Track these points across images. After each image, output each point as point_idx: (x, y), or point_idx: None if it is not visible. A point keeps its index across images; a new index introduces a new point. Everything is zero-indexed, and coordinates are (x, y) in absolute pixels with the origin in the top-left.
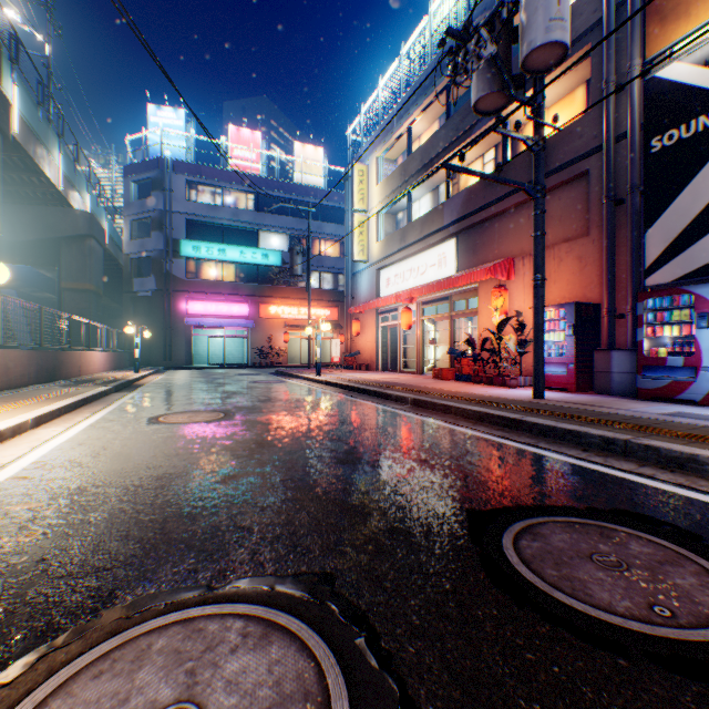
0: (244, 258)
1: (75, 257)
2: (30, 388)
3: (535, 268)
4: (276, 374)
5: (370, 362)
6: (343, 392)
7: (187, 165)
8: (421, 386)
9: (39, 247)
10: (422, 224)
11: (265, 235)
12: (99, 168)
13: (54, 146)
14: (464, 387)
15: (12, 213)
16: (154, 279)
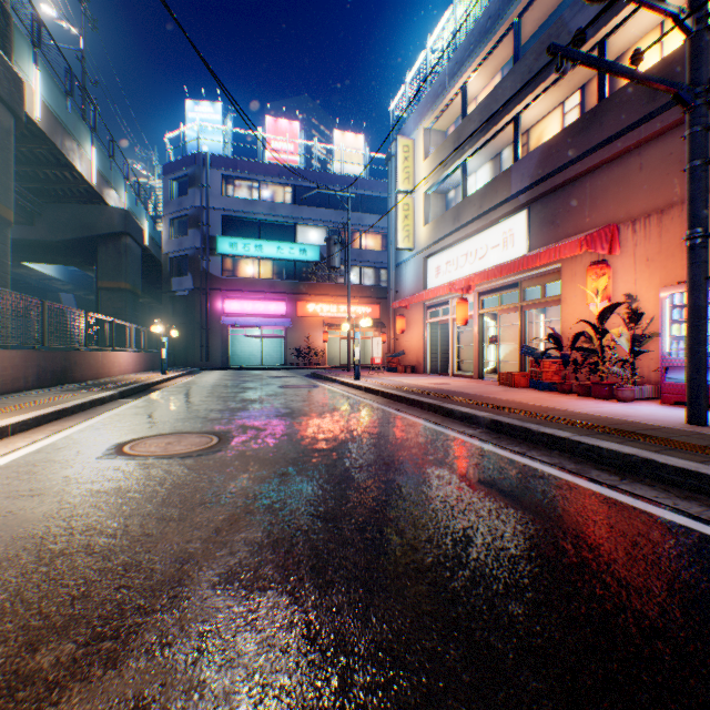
0: (281, 254)
1: (111, 256)
2: (22, 394)
3: (692, 218)
4: (311, 377)
5: (416, 364)
6: (387, 403)
7: (224, 159)
8: (490, 396)
9: (78, 247)
10: (481, 197)
11: (302, 229)
12: (142, 171)
13: (86, 140)
14: (552, 399)
15: (51, 212)
16: (191, 278)
